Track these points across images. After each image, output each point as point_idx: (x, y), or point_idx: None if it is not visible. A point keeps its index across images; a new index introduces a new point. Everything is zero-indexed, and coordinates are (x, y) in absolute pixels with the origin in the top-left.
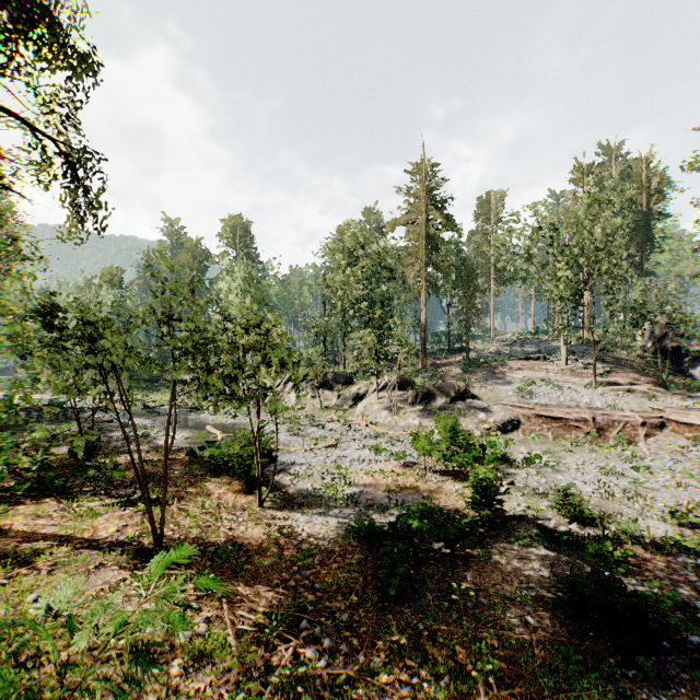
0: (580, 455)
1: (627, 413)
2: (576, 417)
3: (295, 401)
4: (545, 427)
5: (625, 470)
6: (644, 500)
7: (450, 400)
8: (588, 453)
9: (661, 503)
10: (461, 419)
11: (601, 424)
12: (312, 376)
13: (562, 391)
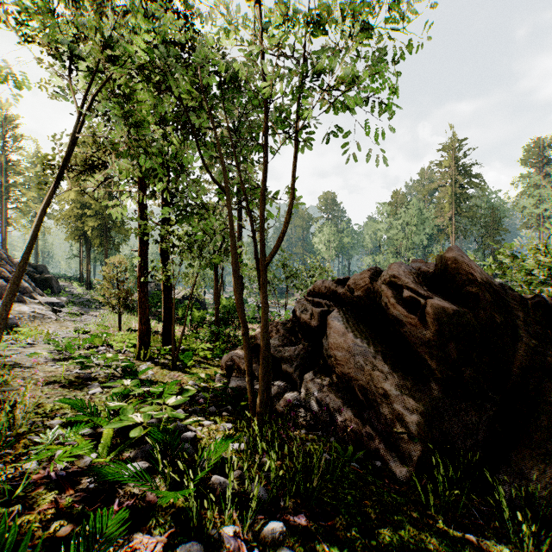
0: None
1: None
2: None
3: None
4: None
5: None
6: None
7: None
8: None
9: None
10: None
11: None
12: None
13: None
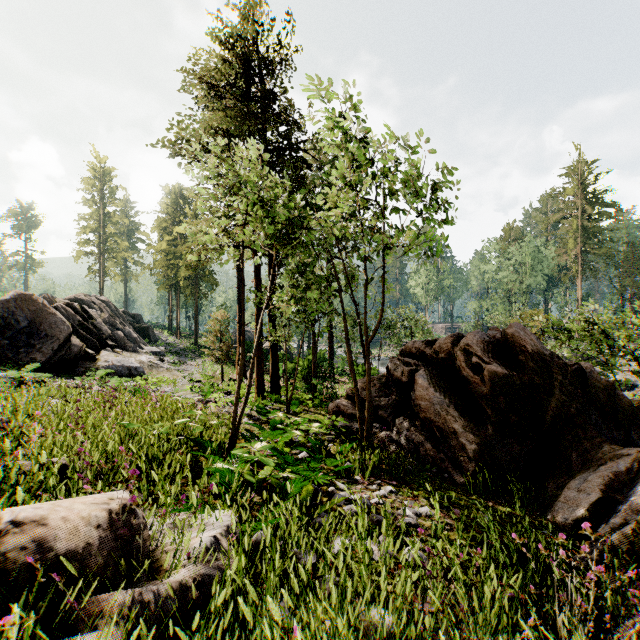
0: None
1: None
2: None
3: None
4: None
5: None
6: None
7: None
8: None
9: None
10: None
11: None
12: None
13: None
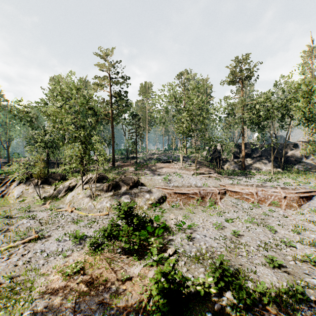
0: (199, 215)
1: (212, 188)
2: (192, 192)
3: (18, 195)
4: (178, 198)
5: (222, 222)
6: (244, 246)
7: (129, 188)
8: (202, 213)
9: (252, 247)
10: (136, 199)
11: (202, 195)
12: (34, 176)
13: (183, 178)
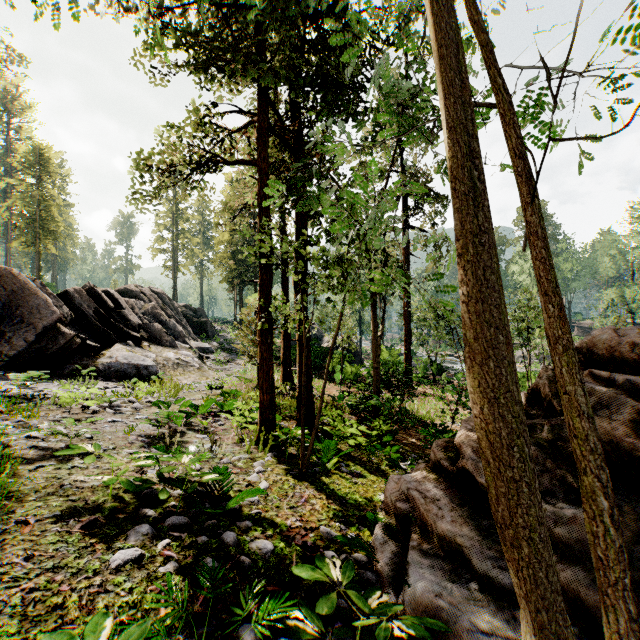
0: None
1: None
2: None
3: None
4: None
5: None
6: None
7: None
8: None
9: None
10: None
11: None
12: None
13: None
